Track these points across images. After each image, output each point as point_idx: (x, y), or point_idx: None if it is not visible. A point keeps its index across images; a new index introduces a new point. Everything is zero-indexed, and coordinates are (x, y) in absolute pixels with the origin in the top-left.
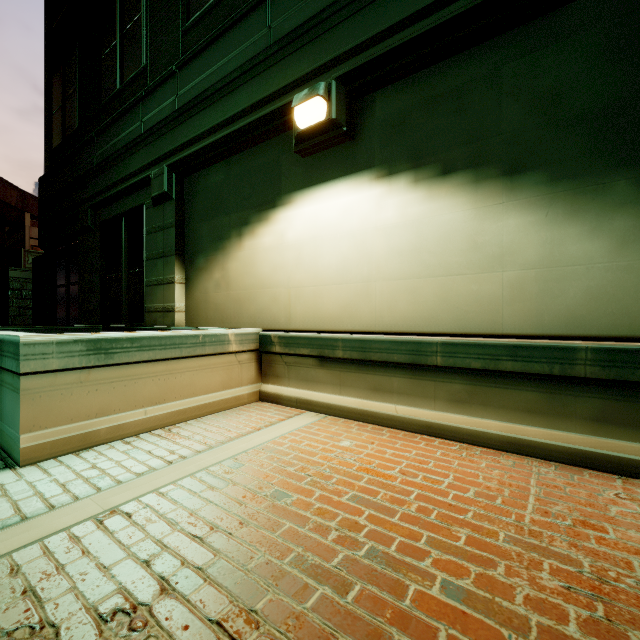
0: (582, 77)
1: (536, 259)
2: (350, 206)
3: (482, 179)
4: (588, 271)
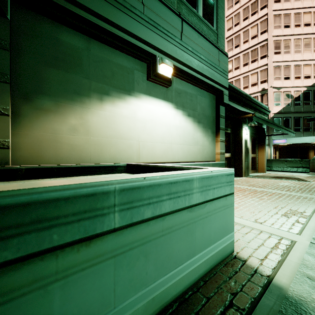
0: (206, 108)
1: (201, 144)
2: (166, 113)
3: (195, 121)
4: (207, 148)
